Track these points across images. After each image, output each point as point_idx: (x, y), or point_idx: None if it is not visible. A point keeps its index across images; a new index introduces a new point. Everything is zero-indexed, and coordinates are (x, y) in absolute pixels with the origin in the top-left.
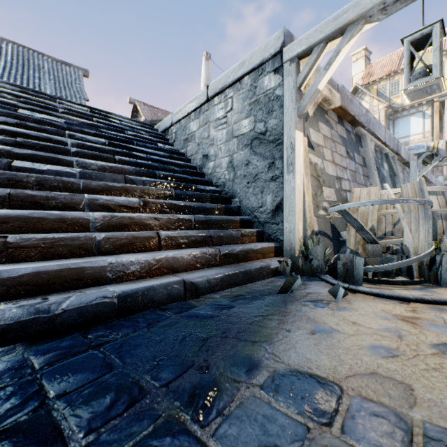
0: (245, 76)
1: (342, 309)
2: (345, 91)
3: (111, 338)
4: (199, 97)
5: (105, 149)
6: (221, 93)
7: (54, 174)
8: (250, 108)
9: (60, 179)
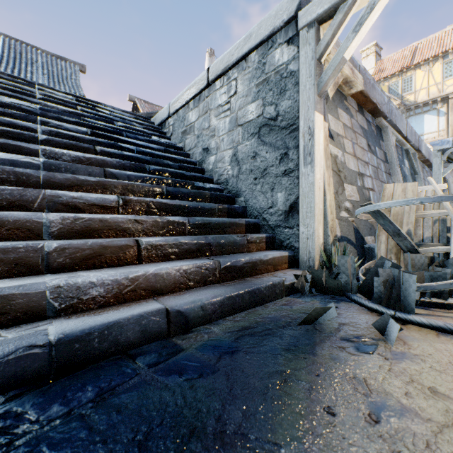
0: (252, 52)
1: (401, 358)
2: (367, 74)
3: (20, 432)
4: (198, 82)
5: (85, 138)
6: (224, 76)
7: (7, 164)
8: (257, 90)
9: (11, 169)
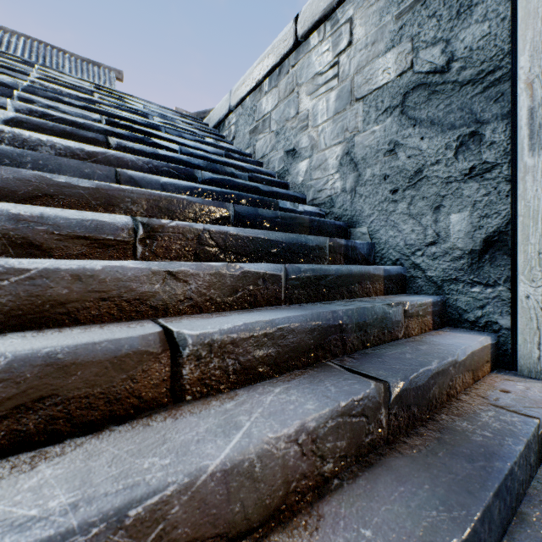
0: None
1: None
2: None
3: None
4: (278, 44)
5: (93, 127)
6: (325, 21)
7: None
8: (399, 24)
9: None
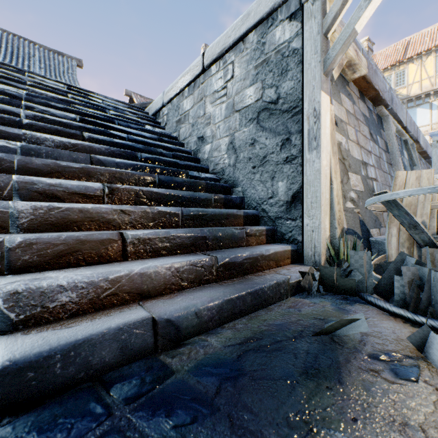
0: (250, 32)
1: None
2: (369, 58)
3: None
4: (193, 68)
5: (72, 124)
6: (220, 60)
7: None
8: (256, 72)
9: None
